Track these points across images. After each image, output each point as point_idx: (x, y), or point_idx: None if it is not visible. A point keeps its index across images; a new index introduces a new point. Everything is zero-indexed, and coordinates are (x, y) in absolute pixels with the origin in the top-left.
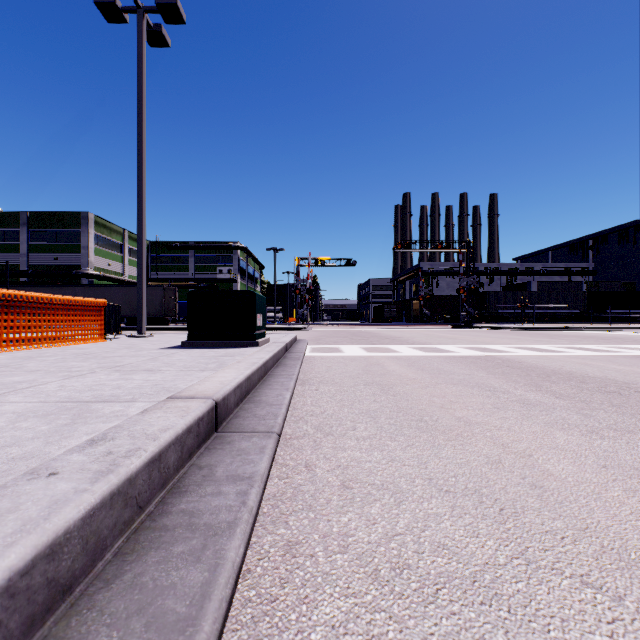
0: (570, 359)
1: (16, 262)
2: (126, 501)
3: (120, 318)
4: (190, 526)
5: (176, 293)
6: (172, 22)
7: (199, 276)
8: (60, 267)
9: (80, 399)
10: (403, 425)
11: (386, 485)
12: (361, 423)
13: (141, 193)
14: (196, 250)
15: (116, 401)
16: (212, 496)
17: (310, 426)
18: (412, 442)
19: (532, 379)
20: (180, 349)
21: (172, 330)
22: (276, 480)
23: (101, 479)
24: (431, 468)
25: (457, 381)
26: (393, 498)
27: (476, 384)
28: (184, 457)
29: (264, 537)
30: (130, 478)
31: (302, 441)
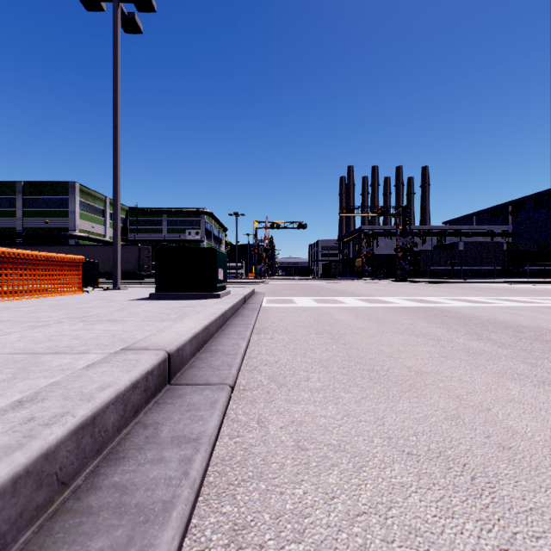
0: (501, 309)
1: (12, 225)
2: (40, 481)
3: (98, 273)
4: (118, 508)
5: (150, 252)
6: (144, 10)
7: (171, 237)
8: (50, 229)
9: (33, 350)
10: (355, 375)
11: (343, 446)
12: (314, 373)
13: (116, 162)
14: (168, 215)
15: (68, 353)
16: (151, 464)
17: (264, 376)
18: (366, 394)
19: (471, 328)
20: (148, 300)
21: (146, 284)
22: (226, 439)
23: (2, 459)
24: (389, 424)
25: (402, 330)
26: (352, 463)
27: (420, 333)
28: (128, 415)
29: (206, 517)
30: (47, 452)
31: (255, 393)
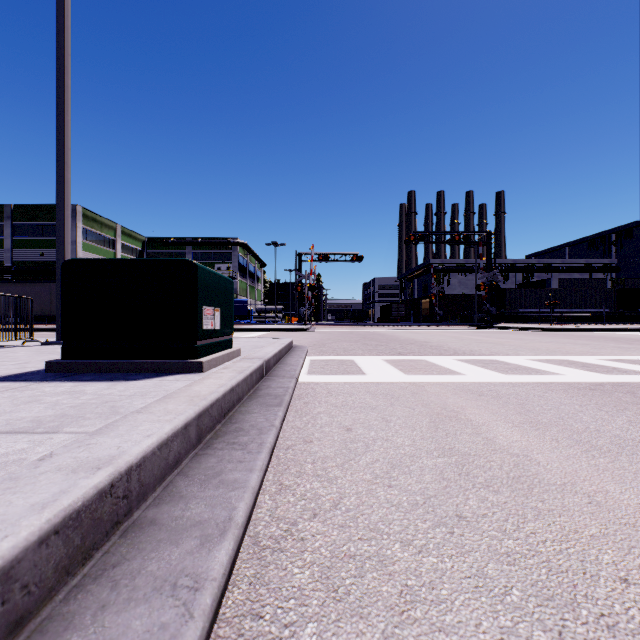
0: None
1: None
2: None
3: (31, 316)
4: None
5: None
6: None
7: None
8: (46, 263)
9: None
10: None
11: None
12: None
13: (62, 133)
14: (193, 246)
15: None
16: None
17: None
18: None
19: None
20: (18, 382)
21: None
22: None
23: None
24: None
25: None
26: None
27: None
28: None
29: None
30: None
31: None
